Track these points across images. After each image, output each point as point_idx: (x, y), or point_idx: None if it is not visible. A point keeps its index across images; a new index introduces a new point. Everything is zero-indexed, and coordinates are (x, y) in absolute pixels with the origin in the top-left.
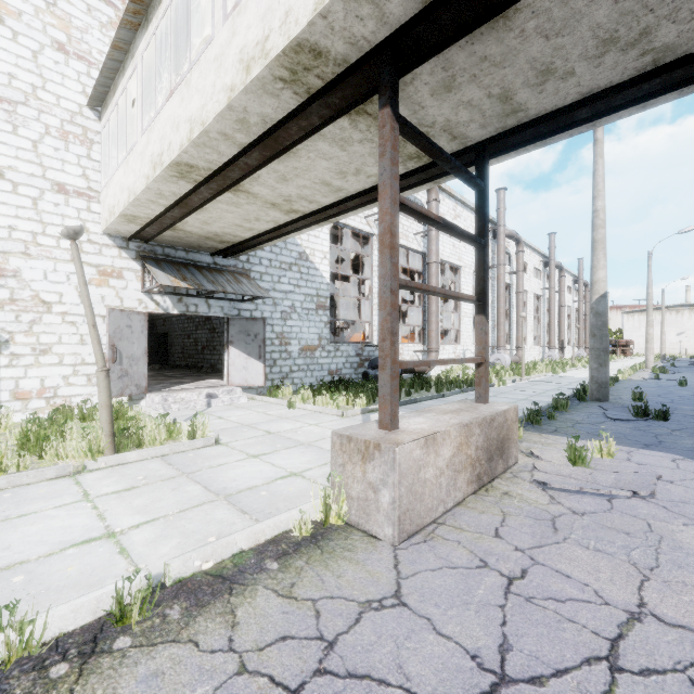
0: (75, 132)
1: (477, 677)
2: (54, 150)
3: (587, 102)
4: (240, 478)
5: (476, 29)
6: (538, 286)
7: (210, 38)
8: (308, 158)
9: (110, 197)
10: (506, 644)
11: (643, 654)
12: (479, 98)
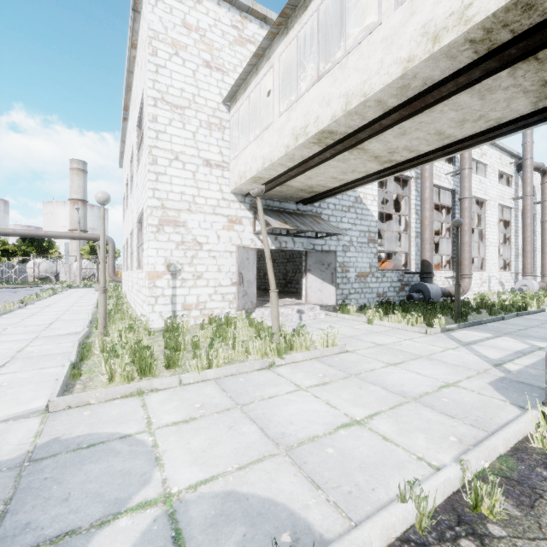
0: (215, 123)
1: None
2: (204, 137)
3: None
4: (405, 383)
5: None
6: None
7: (376, 24)
8: (439, 112)
9: (240, 166)
10: None
11: None
12: None
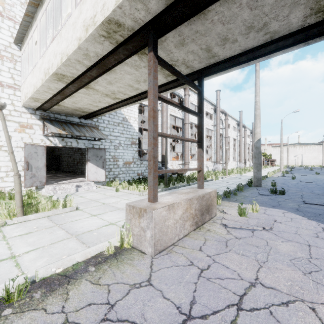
0: (7, 56)
1: (177, 317)
2: None
3: (244, 54)
4: (85, 226)
5: (191, 18)
6: (235, 135)
7: (70, 14)
8: (121, 74)
9: (25, 89)
10: (194, 301)
11: (253, 301)
12: (197, 49)
